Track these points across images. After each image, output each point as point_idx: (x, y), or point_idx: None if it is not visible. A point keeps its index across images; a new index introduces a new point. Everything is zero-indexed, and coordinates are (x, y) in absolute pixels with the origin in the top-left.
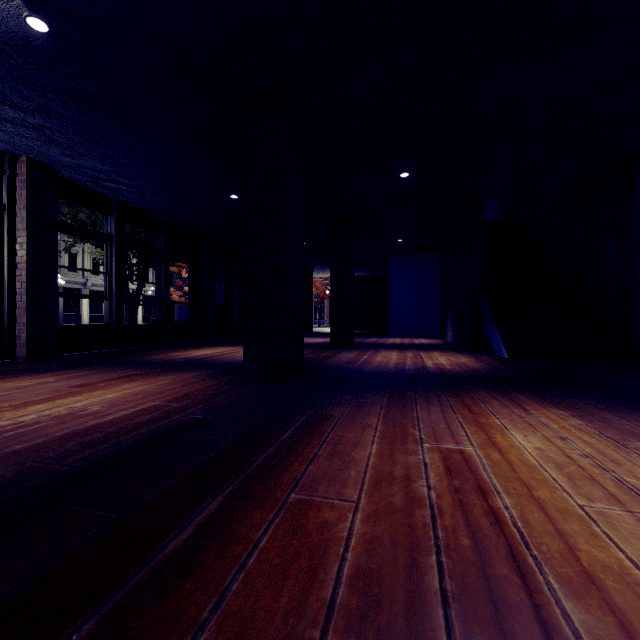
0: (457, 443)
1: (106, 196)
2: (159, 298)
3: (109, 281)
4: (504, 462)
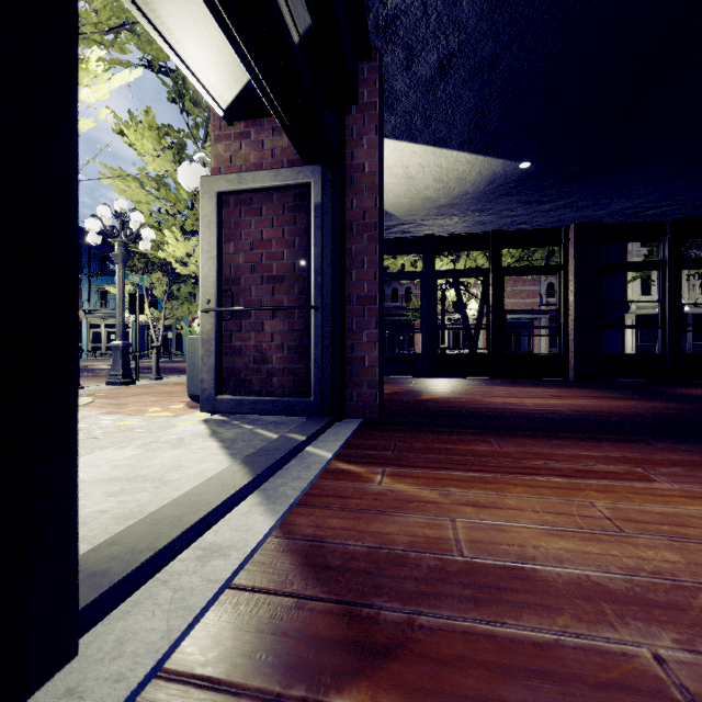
0: (675, 481)
1: (656, 222)
2: None
3: (661, 309)
4: (652, 493)
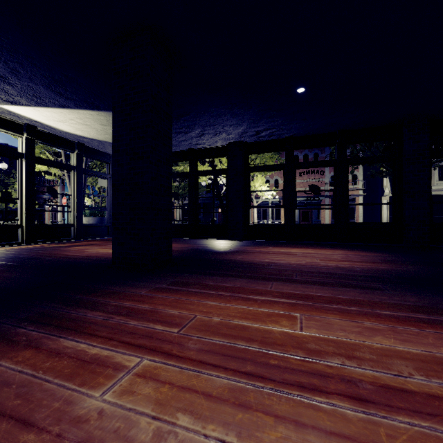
0: None
1: (279, 139)
2: (334, 202)
3: (284, 195)
4: None
